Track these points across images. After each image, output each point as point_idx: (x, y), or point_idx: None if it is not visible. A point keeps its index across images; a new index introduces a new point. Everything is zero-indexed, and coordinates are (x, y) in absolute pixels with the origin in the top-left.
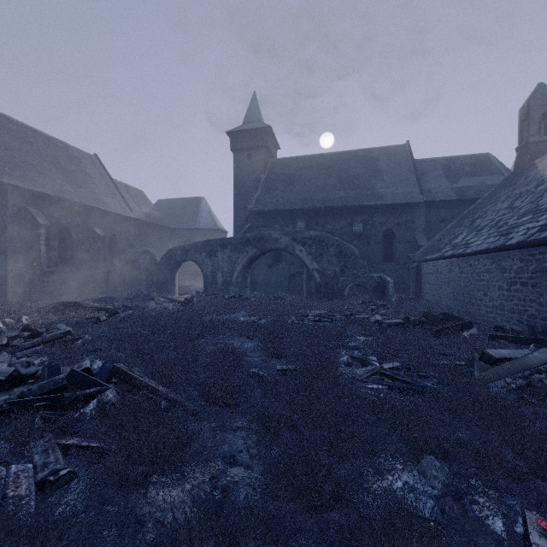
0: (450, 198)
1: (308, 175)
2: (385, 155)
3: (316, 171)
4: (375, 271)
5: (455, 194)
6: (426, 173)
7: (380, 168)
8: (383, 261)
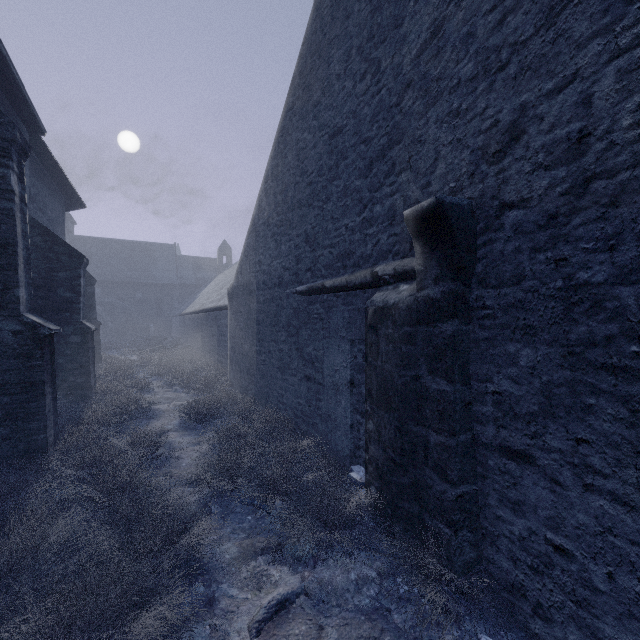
0: (192, 283)
1: (104, 255)
2: (161, 249)
3: (110, 252)
4: (151, 321)
5: (195, 281)
6: (184, 266)
7: (156, 259)
8: (156, 315)
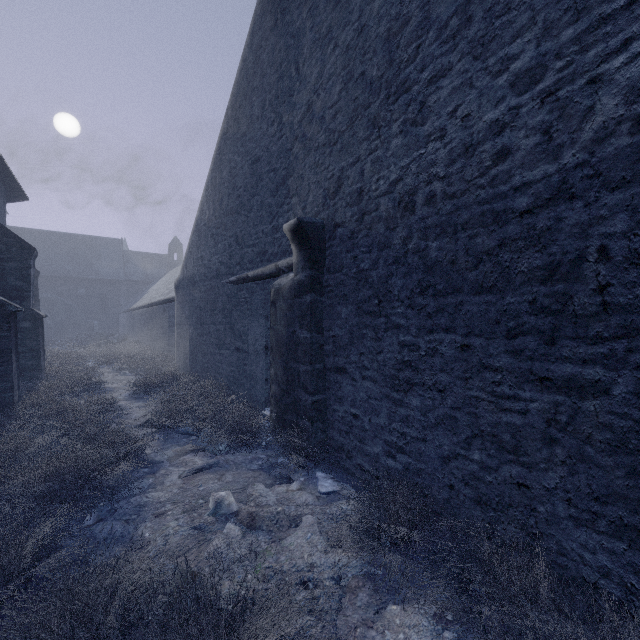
0: (141, 280)
1: (41, 248)
2: (106, 244)
3: (48, 245)
4: (95, 318)
5: (144, 277)
6: (131, 262)
7: (101, 253)
8: (100, 312)
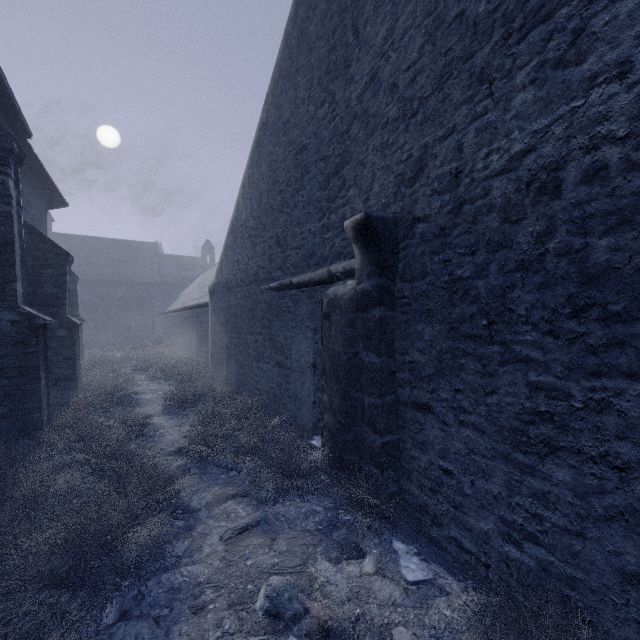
0: (175, 282)
1: (84, 253)
2: (142, 248)
3: (90, 250)
4: (132, 320)
5: (178, 280)
6: (166, 265)
7: (138, 257)
8: (138, 314)
